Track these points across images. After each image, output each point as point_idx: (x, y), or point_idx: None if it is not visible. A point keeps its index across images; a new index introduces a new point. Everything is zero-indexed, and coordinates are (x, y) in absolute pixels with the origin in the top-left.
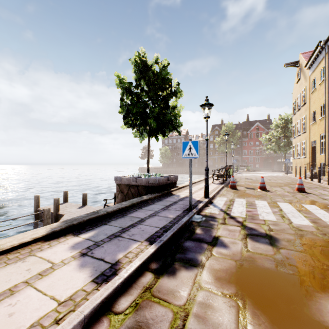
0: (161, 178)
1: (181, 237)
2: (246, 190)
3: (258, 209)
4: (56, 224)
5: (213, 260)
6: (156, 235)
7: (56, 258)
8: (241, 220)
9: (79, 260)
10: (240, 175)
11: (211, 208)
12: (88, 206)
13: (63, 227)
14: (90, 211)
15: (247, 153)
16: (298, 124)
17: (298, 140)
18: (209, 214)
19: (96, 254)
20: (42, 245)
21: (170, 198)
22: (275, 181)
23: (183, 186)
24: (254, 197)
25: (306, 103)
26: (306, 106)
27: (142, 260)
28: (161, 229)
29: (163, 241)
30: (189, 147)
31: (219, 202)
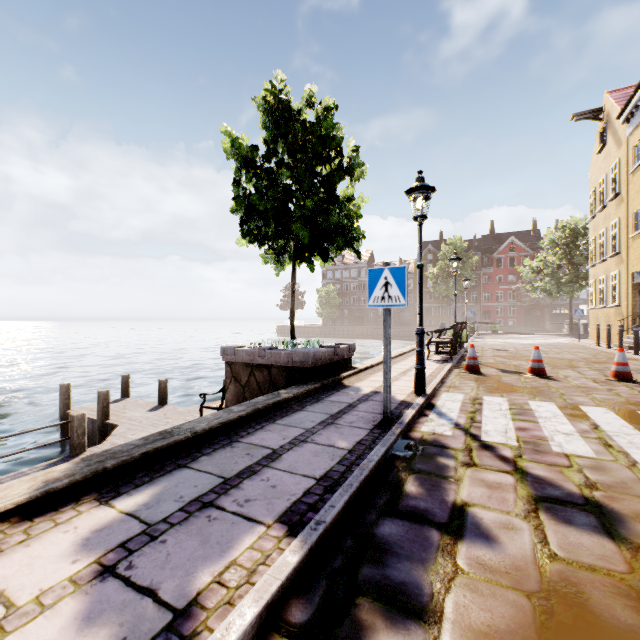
0: (320, 350)
1: (370, 505)
2: (502, 377)
3: (542, 425)
4: (63, 468)
5: (464, 591)
6: (305, 504)
7: (26, 586)
8: (510, 455)
9: (88, 596)
10: (481, 341)
11: (433, 422)
12: (169, 406)
13: (77, 477)
14: (173, 418)
15: (491, 299)
16: (601, 237)
17: (601, 271)
18: (432, 437)
19: (141, 569)
20: (7, 534)
21: (339, 394)
22: (557, 356)
23: (367, 367)
24: (524, 392)
25: (620, 194)
26: (620, 200)
27: (264, 599)
28: (320, 482)
29: (323, 526)
30: (385, 282)
31: (448, 406)
